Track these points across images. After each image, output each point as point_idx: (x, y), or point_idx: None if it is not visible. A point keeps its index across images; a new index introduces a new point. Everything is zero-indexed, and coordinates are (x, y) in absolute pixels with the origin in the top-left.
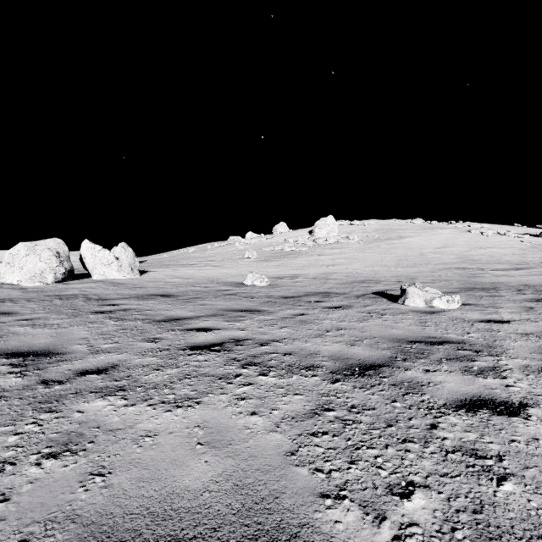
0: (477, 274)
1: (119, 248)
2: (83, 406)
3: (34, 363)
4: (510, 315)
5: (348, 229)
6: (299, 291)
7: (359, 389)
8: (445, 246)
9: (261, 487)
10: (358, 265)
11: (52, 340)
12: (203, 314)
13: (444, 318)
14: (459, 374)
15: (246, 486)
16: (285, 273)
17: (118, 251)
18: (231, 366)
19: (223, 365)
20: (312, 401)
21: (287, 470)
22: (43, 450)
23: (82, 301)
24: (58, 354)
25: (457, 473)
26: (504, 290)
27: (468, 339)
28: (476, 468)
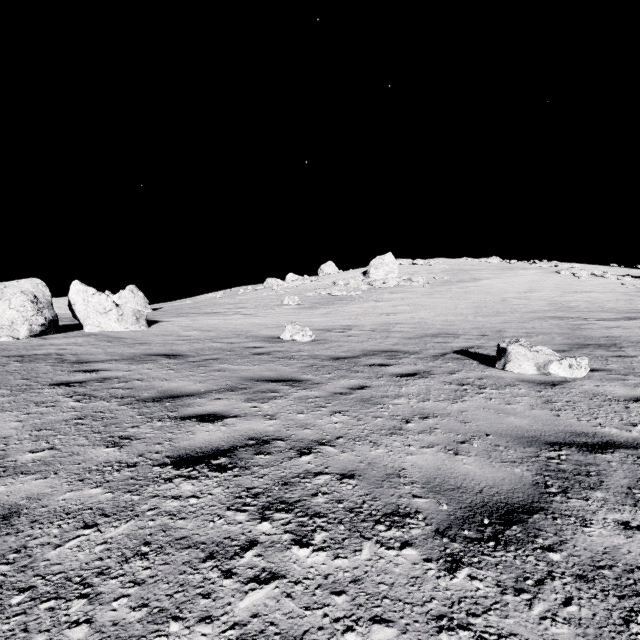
0: (581, 326)
1: (127, 292)
2: None
3: None
4: None
5: (410, 269)
6: (354, 349)
7: (515, 598)
8: (531, 290)
9: None
10: (426, 313)
11: None
12: (216, 387)
13: (574, 393)
14: None
15: None
16: (335, 323)
17: (126, 295)
18: (240, 512)
19: (225, 510)
20: None
21: None
22: None
23: (49, 365)
24: None
25: None
26: (628, 347)
27: None
28: None
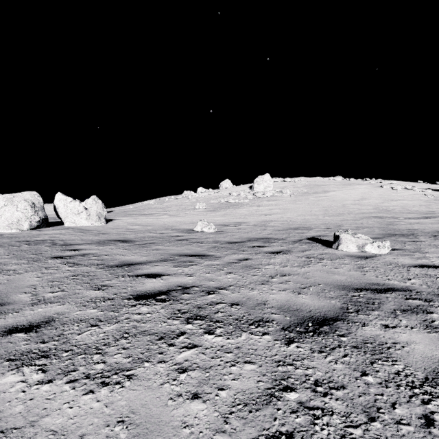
0: (393, 222)
1: (91, 200)
2: None
3: None
4: (438, 260)
5: (281, 184)
6: (242, 237)
7: (318, 354)
8: (362, 199)
9: None
10: (291, 214)
11: None
12: (155, 259)
13: (378, 262)
14: (423, 331)
15: None
16: (230, 221)
17: (90, 202)
18: (175, 320)
19: (167, 319)
20: (266, 374)
21: None
22: None
23: (47, 247)
24: None
25: None
26: (421, 235)
27: (412, 286)
28: None
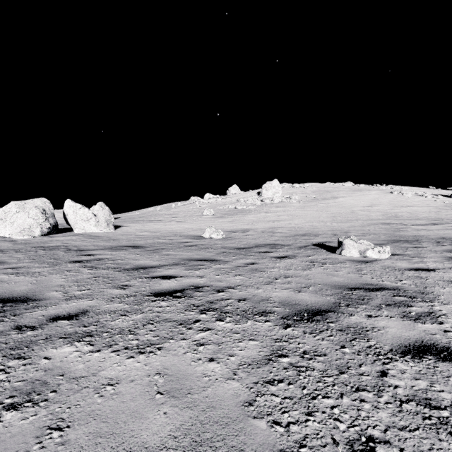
0: (400, 229)
1: (98, 206)
2: (51, 353)
3: (12, 309)
4: (434, 264)
5: (290, 190)
6: (250, 243)
7: (309, 335)
8: (372, 205)
9: (219, 443)
10: (299, 221)
11: (31, 287)
12: (167, 263)
13: (377, 266)
14: (399, 320)
15: (204, 442)
16: (238, 227)
17: (97, 209)
18: (191, 311)
19: (184, 311)
20: (266, 347)
21: (245, 423)
22: (5, 401)
23: (63, 252)
24: (35, 300)
25: (415, 426)
26: (425, 242)
27: (402, 285)
28: (433, 420)
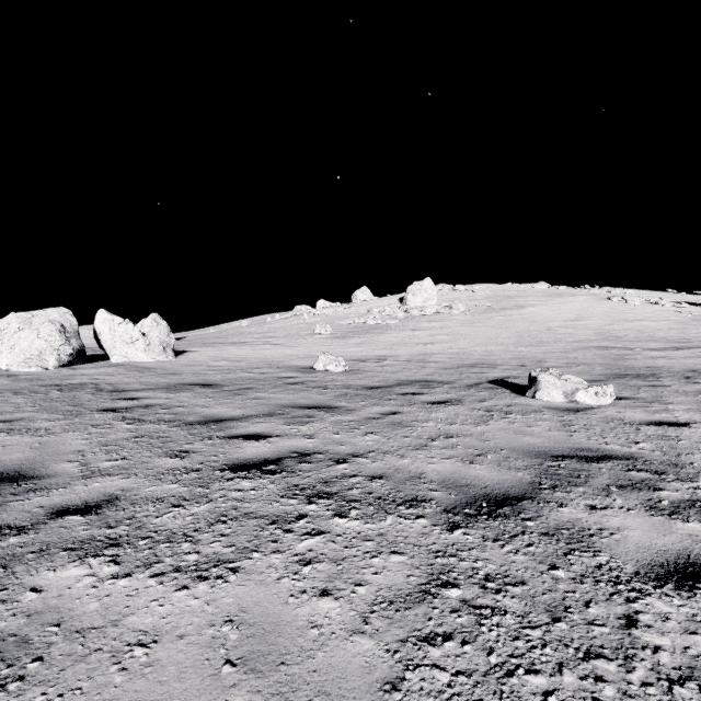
0: (625, 356)
1: (149, 321)
2: (44, 579)
3: None
4: (686, 414)
5: (451, 295)
6: (388, 379)
7: (493, 543)
8: (578, 319)
9: None
10: (466, 343)
11: (29, 455)
12: (256, 413)
13: (594, 418)
14: (643, 514)
15: None
16: (369, 353)
17: (148, 324)
18: (291, 499)
19: (280, 497)
20: (419, 568)
21: None
22: None
23: (89, 394)
24: (33, 478)
25: None
26: (666, 377)
27: (639, 452)
28: None
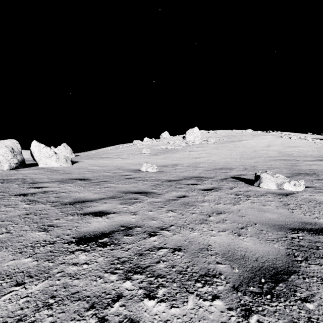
0: (295, 164)
1: (62, 147)
2: None
3: None
4: None
5: (207, 135)
6: (179, 176)
7: None
8: (268, 146)
9: None
10: (215, 158)
11: None
12: (105, 196)
13: (299, 199)
14: None
15: None
16: (168, 162)
17: (61, 148)
18: (112, 274)
19: (104, 272)
20: None
21: None
22: None
23: (17, 184)
24: None
25: None
26: (322, 174)
27: None
28: None
